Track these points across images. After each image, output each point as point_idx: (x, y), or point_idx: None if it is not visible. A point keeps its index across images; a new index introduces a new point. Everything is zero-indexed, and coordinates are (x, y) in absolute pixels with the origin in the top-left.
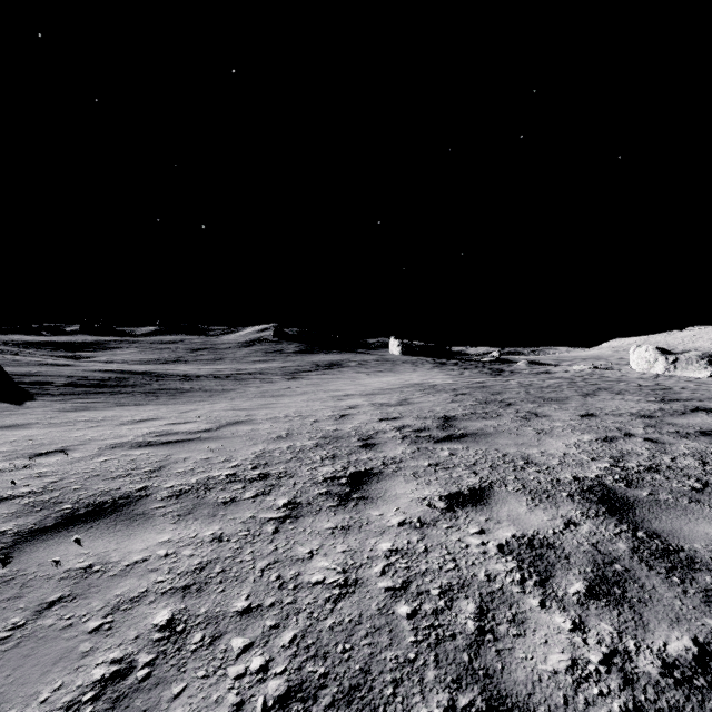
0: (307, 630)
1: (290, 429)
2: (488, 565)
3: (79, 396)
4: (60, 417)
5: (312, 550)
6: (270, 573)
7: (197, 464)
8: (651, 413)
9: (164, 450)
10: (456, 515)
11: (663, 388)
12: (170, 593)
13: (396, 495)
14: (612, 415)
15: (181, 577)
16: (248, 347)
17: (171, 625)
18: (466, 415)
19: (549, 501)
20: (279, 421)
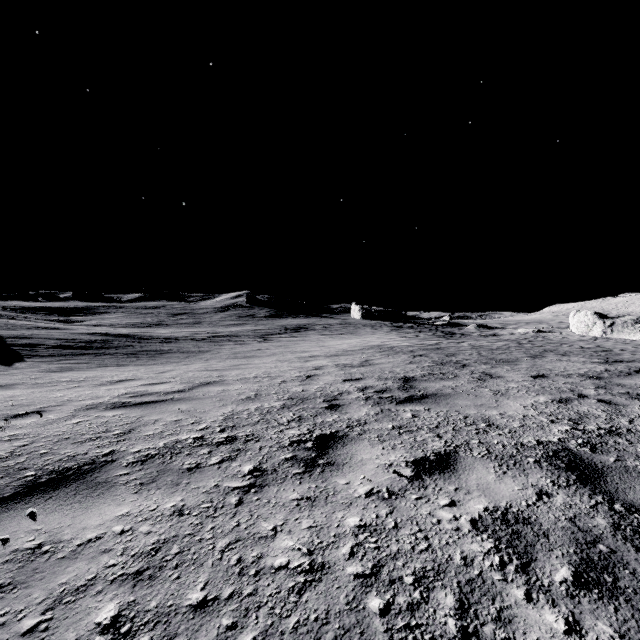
0: (268, 631)
1: (259, 390)
2: (464, 545)
3: (66, 357)
4: (44, 378)
5: (275, 525)
6: (231, 555)
7: (166, 426)
8: (598, 374)
9: (136, 411)
10: (424, 484)
11: (604, 350)
12: (120, 581)
13: (362, 461)
14: (562, 376)
15: (135, 560)
16: (223, 312)
17: (116, 625)
18: (425, 376)
19: (516, 467)
20: (249, 381)
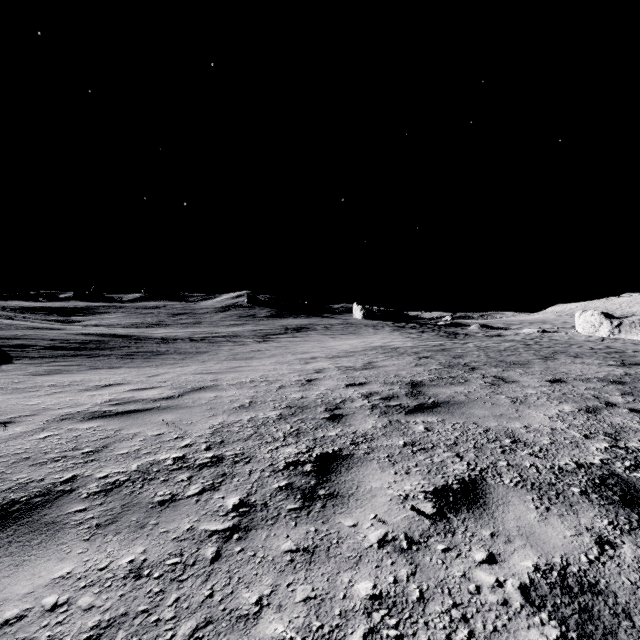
0: None
1: (255, 397)
2: (518, 633)
3: (57, 359)
4: (27, 382)
5: (261, 596)
6: None
7: (145, 442)
8: (619, 378)
9: (115, 422)
10: (451, 527)
11: (617, 351)
12: None
13: (371, 491)
14: (581, 380)
15: None
16: (224, 312)
17: None
18: (433, 380)
19: (560, 501)
20: (245, 386)
